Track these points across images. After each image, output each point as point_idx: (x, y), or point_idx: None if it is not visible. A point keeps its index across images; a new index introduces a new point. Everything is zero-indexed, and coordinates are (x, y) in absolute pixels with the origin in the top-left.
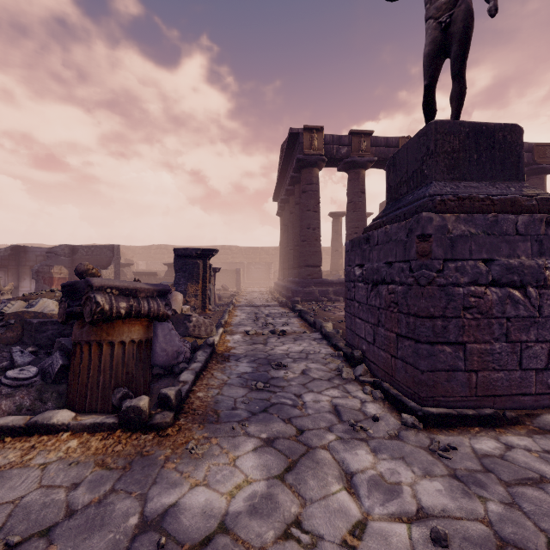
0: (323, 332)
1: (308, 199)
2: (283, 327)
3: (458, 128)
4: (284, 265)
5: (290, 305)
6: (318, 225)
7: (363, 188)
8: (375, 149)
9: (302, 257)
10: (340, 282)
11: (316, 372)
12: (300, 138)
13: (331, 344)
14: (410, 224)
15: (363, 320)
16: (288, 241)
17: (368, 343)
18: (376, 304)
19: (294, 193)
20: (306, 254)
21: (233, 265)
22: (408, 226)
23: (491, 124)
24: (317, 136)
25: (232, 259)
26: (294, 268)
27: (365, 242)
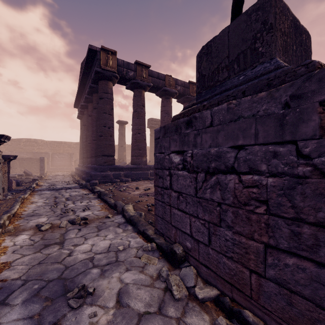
0: (126, 216)
1: (104, 104)
2: (84, 213)
3: (287, 11)
4: (83, 155)
5: (90, 186)
6: (112, 125)
7: (143, 103)
8: (151, 78)
9: (99, 148)
10: (129, 167)
11: (137, 294)
12: (98, 55)
13: (137, 230)
14: (295, 88)
15: (186, 212)
16: (87, 137)
17: (195, 240)
18: (215, 198)
19: (92, 101)
20: (103, 146)
21: (38, 155)
22: (288, 92)
23: (300, 22)
24: (112, 57)
25: (38, 150)
26: (92, 157)
27: (186, 126)
